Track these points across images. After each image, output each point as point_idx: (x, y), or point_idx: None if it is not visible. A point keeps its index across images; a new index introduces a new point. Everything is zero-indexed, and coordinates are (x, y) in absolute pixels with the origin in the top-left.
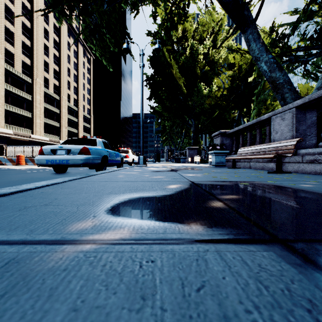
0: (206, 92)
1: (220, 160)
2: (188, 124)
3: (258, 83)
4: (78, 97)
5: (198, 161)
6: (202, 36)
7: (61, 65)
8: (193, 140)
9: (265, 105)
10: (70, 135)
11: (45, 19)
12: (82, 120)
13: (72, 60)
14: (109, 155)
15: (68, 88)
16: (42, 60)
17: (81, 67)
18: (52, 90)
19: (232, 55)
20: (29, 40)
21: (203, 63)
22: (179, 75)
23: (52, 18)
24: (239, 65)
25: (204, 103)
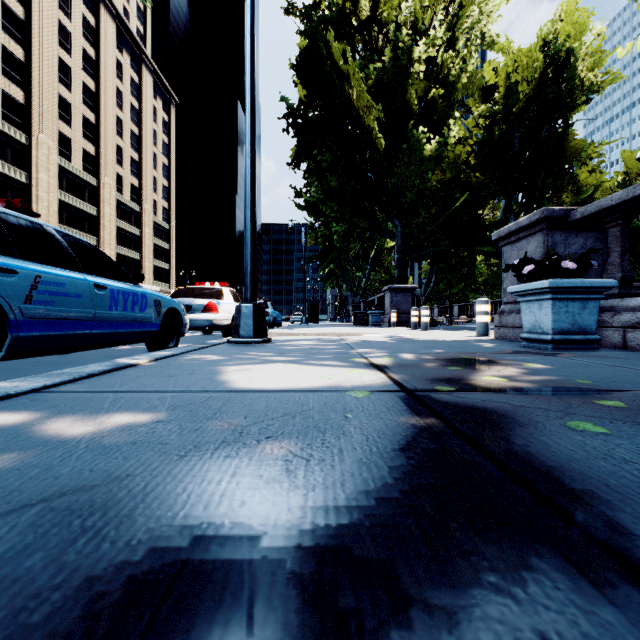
0: (432, 151)
1: (575, 321)
2: (386, 231)
3: (555, 133)
4: (142, 182)
5: (426, 321)
6: (418, 21)
7: (101, 109)
8: (400, 271)
9: (574, 185)
10: (122, 263)
11: (62, 5)
12: (151, 233)
13: (127, 101)
14: (35, 294)
15: (117, 161)
16: (54, 94)
17: (148, 119)
18: (79, 163)
19: (492, 66)
20: (22, 47)
21: (423, 81)
22: (367, 99)
23: (79, 4)
24: (508, 90)
25: (426, 178)
